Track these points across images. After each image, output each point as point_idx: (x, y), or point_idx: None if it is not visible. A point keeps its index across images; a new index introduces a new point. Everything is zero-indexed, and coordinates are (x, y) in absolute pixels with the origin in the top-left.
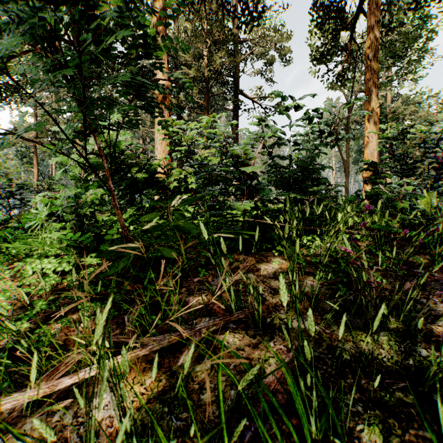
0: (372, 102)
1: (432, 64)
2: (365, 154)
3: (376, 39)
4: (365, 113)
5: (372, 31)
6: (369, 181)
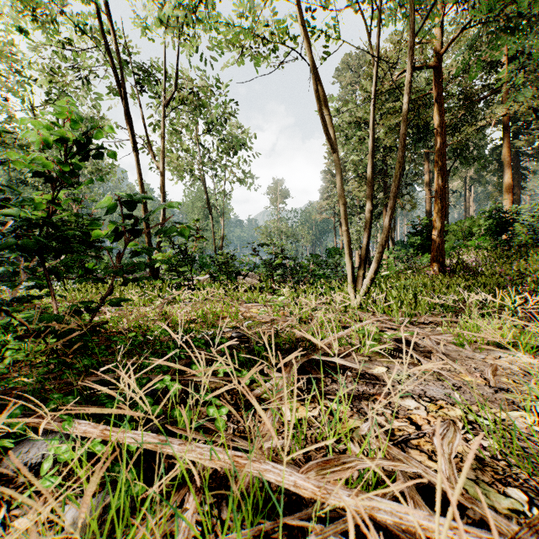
0: None
1: None
2: None
3: None
4: None
5: None
6: None
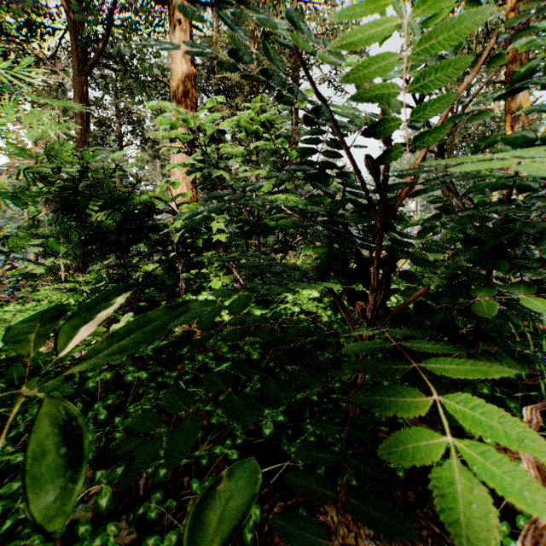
0: (518, 97)
1: None
2: None
3: None
4: None
5: None
6: None
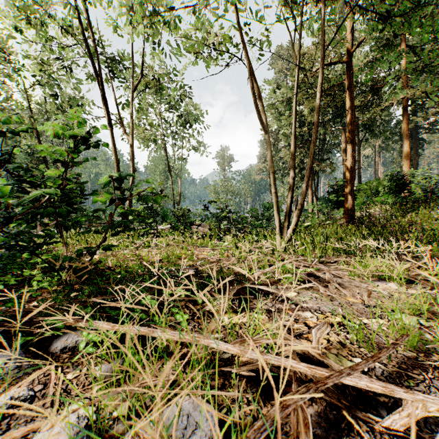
0: None
1: None
2: None
3: None
4: None
5: None
6: None
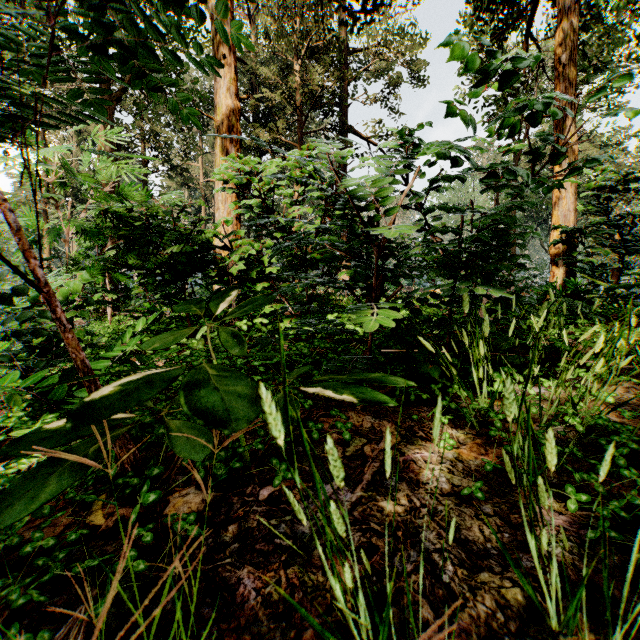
0: (565, 132)
1: (637, 86)
2: (555, 217)
3: (574, 30)
4: (638, 112)
5: (567, 18)
6: (567, 261)
